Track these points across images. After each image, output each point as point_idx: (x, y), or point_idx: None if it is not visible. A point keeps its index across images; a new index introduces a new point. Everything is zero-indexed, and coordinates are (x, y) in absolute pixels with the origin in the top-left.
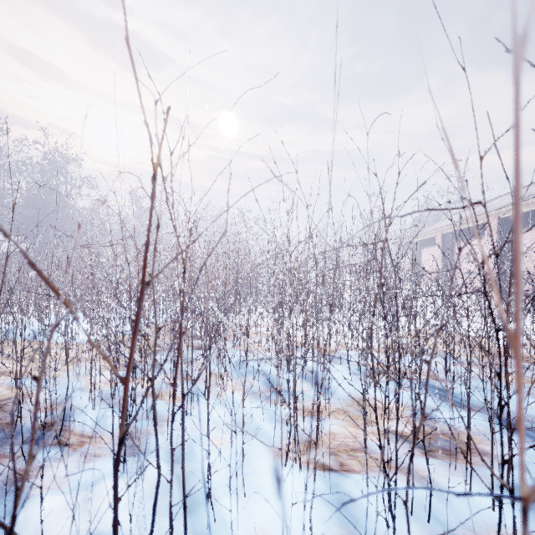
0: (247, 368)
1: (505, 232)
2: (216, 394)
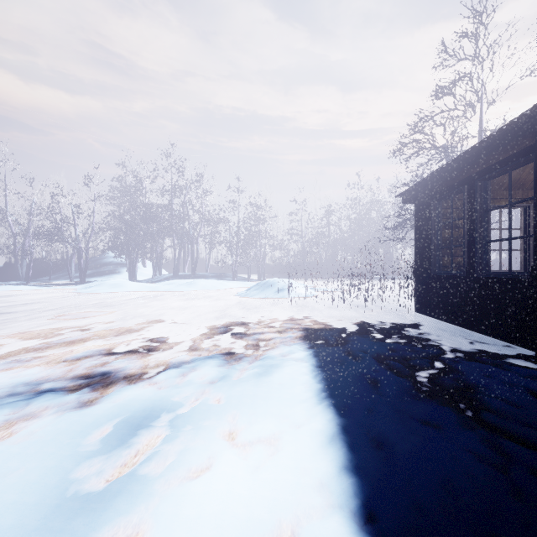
0: None
1: None
2: None
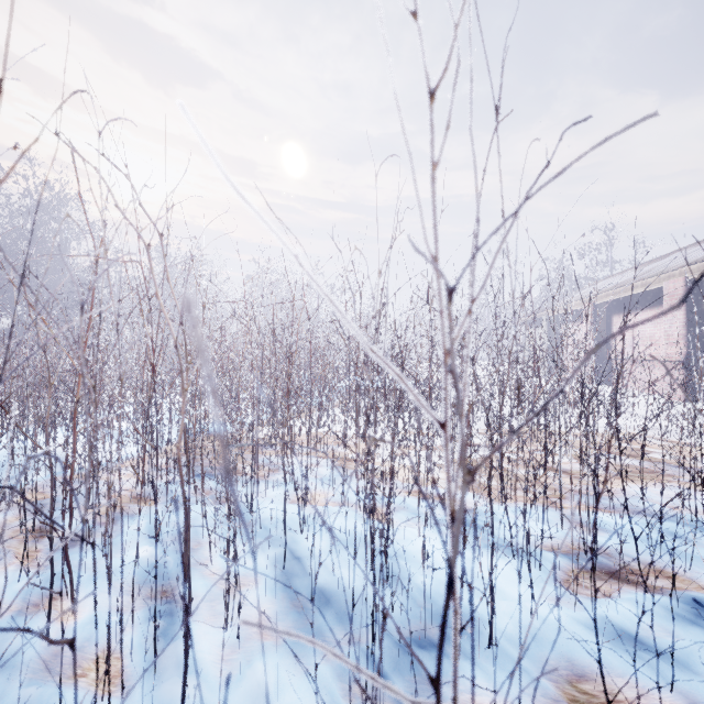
0: (302, 562)
1: (696, 300)
2: (220, 660)
